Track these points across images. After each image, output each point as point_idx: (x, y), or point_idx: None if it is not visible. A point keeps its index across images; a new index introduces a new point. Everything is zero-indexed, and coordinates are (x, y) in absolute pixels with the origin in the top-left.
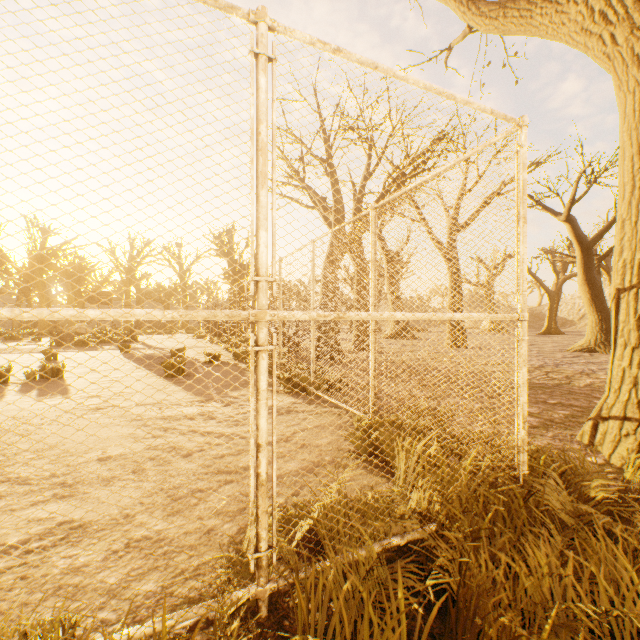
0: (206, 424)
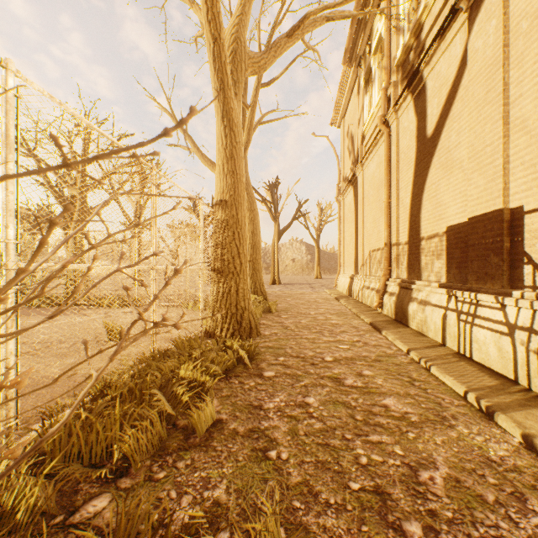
0: (124, 316)
